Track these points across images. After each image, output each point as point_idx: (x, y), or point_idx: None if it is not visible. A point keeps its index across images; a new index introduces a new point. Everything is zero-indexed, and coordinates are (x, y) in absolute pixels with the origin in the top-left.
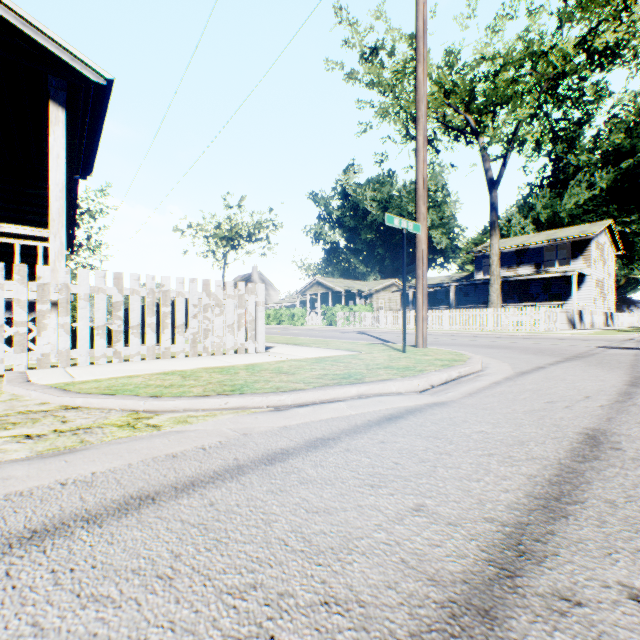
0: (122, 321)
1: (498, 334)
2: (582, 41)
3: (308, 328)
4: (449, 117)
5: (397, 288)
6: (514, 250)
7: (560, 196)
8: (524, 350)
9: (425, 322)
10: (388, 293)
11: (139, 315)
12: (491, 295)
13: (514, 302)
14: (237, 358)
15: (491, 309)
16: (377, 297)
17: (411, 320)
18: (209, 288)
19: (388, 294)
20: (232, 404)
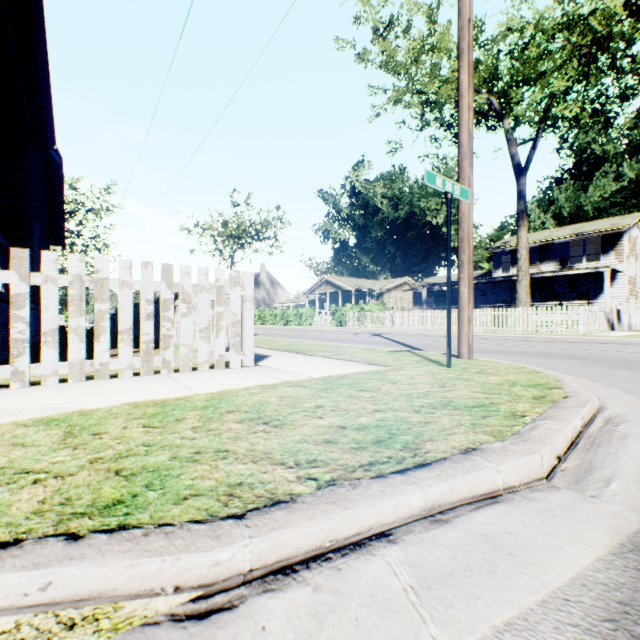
0: (27, 324)
1: (533, 337)
2: (628, 3)
3: (316, 329)
4: None
5: (409, 287)
6: (537, 245)
7: (583, 189)
8: (602, 361)
9: (471, 324)
10: (400, 292)
11: (57, 315)
12: (519, 293)
13: (537, 301)
14: (207, 379)
15: (520, 308)
16: (388, 296)
17: (428, 320)
18: (171, 276)
19: (400, 293)
20: (63, 588)
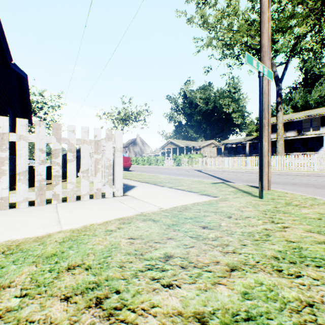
0: None
1: (289, 172)
2: None
3: (165, 167)
4: (249, 42)
5: (214, 145)
6: (284, 122)
7: (308, 92)
8: None
9: (270, 166)
10: (209, 148)
11: None
12: (278, 147)
13: (284, 152)
14: (81, 210)
15: (279, 156)
16: (203, 150)
17: (226, 163)
18: (60, 132)
19: (209, 148)
20: None
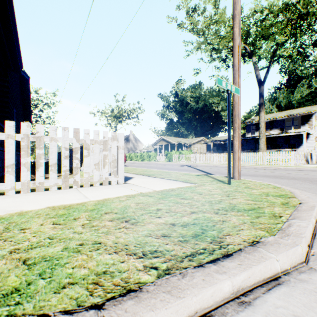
0: None
1: (268, 167)
2: None
3: (157, 163)
4: None
5: (204, 142)
6: (268, 121)
7: (291, 93)
8: (309, 181)
9: (240, 161)
10: (199, 144)
11: (14, 156)
12: (260, 144)
13: (268, 149)
14: (97, 191)
15: (261, 152)
16: (193, 146)
17: (214, 159)
18: (78, 135)
19: (199, 145)
20: None
